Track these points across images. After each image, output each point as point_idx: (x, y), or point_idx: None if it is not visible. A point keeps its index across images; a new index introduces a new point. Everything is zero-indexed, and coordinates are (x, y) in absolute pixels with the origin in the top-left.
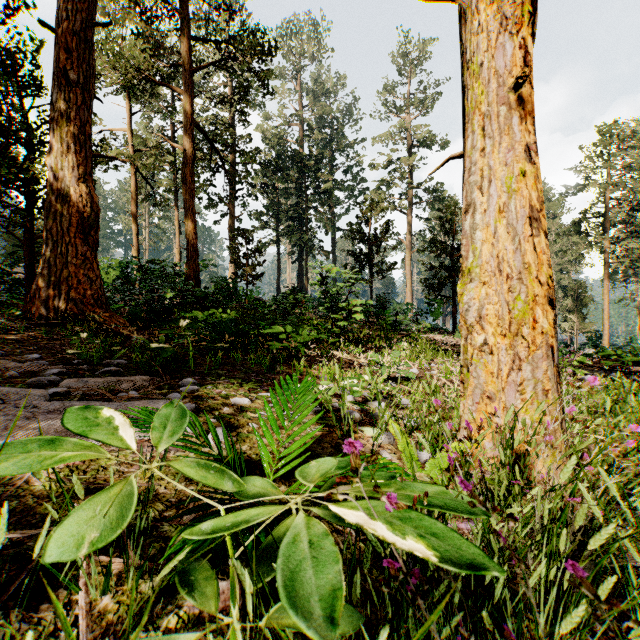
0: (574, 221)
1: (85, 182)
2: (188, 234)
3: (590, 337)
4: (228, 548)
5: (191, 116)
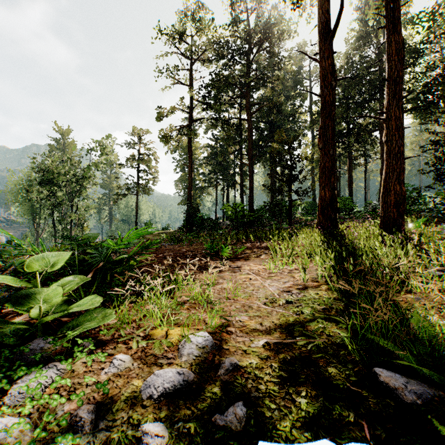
0: None
1: None
2: None
3: None
4: None
5: None
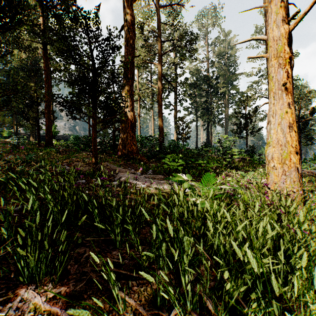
0: None
1: (132, 111)
2: (159, 122)
3: None
4: (201, 195)
5: (161, 73)
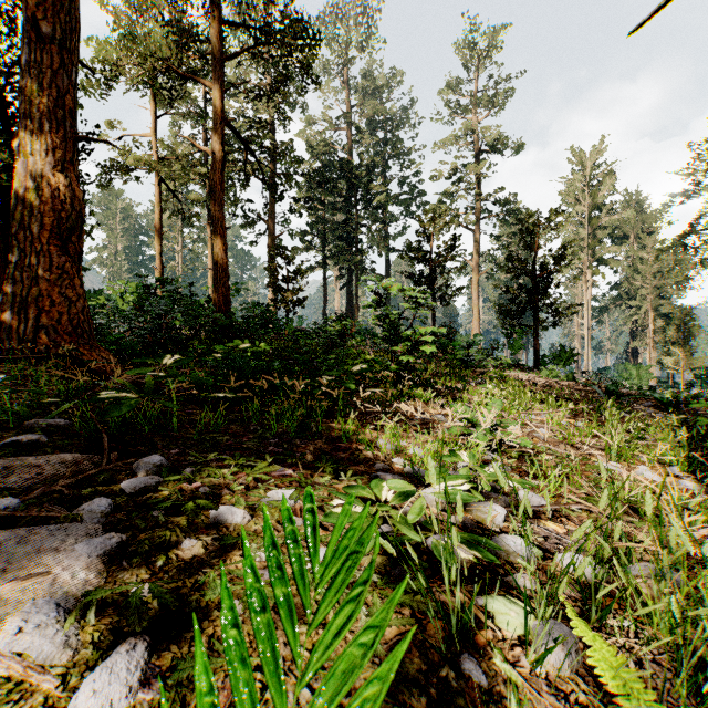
0: (680, 234)
1: (64, 171)
2: (216, 252)
3: (697, 375)
4: None
5: (220, 112)
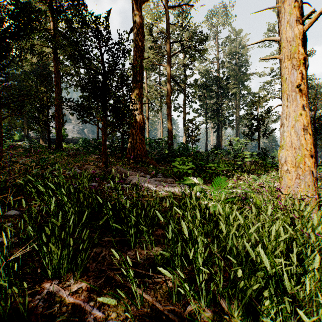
0: None
1: (141, 114)
2: (168, 125)
3: None
4: (213, 199)
5: (169, 75)
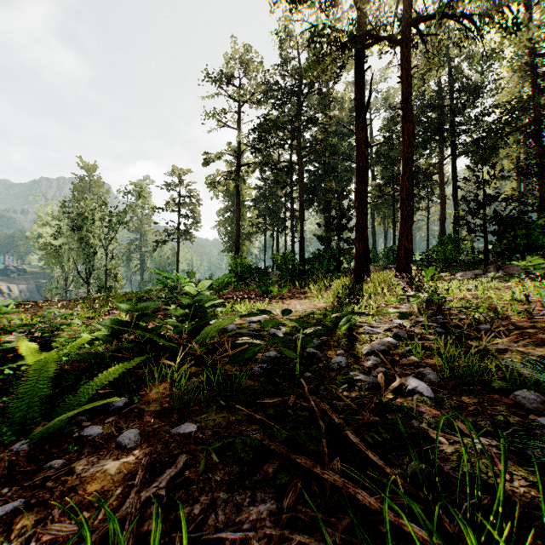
0: None
1: None
2: None
3: None
4: None
5: None
